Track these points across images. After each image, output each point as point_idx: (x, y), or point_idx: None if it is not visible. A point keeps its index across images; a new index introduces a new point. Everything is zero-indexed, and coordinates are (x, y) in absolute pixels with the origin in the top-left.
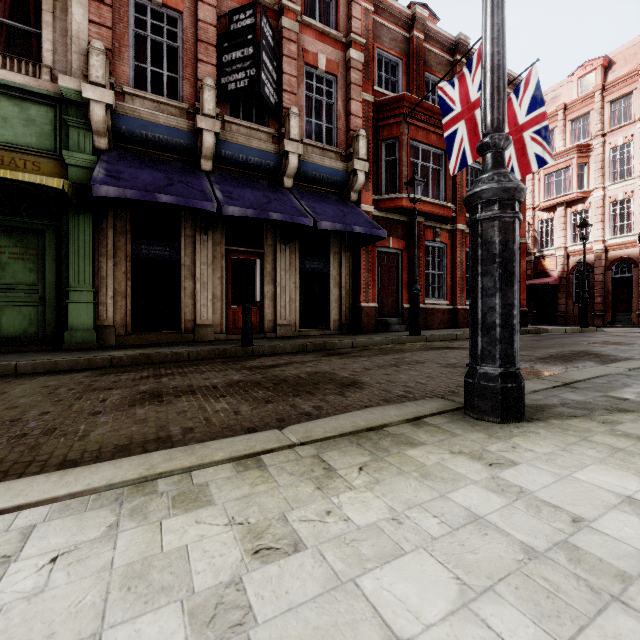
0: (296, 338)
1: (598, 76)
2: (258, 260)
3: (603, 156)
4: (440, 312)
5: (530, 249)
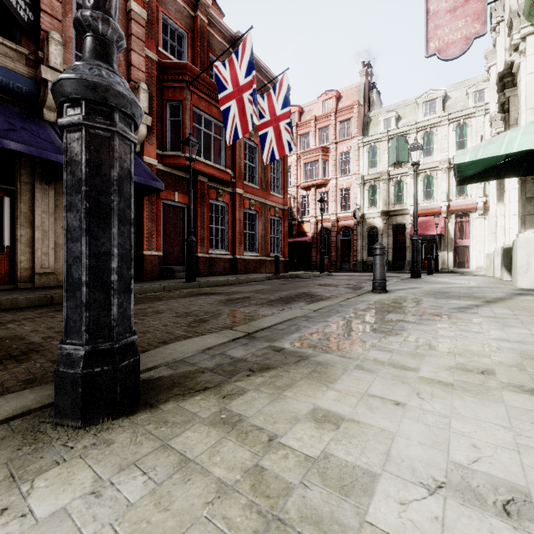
0: (55, 288)
1: (334, 103)
2: (7, 198)
3: (336, 157)
4: (222, 261)
5: (295, 216)
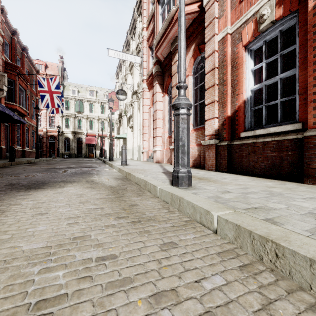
0: None
1: (43, 68)
2: None
3: None
4: (20, 151)
5: None
